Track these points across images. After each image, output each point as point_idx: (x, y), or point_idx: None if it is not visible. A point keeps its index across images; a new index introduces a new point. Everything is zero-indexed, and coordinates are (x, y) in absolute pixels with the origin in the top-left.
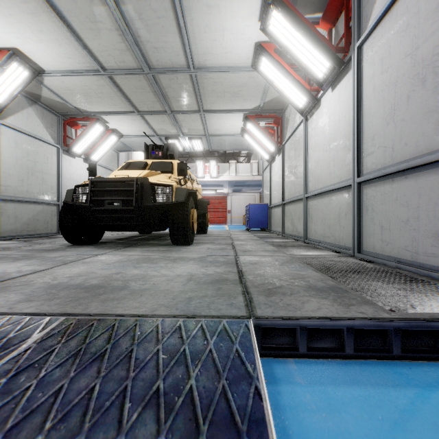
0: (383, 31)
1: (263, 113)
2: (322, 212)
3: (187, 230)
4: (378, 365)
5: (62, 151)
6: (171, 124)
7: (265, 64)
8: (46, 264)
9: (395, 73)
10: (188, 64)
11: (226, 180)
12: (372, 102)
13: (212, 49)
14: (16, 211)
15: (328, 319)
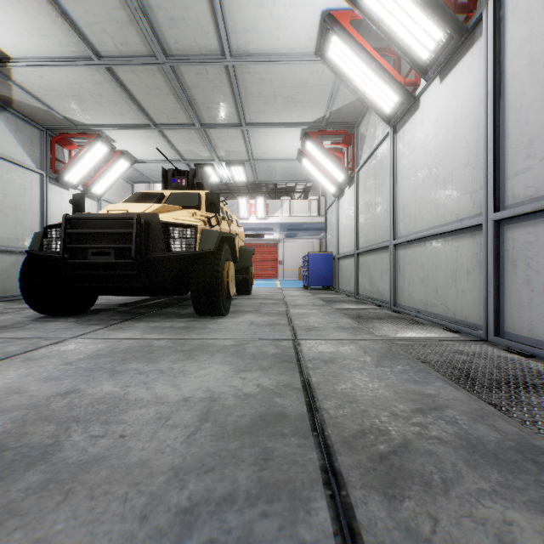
0: None
1: (329, 128)
2: (423, 266)
3: (219, 295)
4: None
5: (48, 179)
6: (201, 144)
7: (335, 46)
8: None
9: None
10: (223, 49)
11: (277, 222)
12: (525, 84)
13: (258, 22)
14: None
15: None
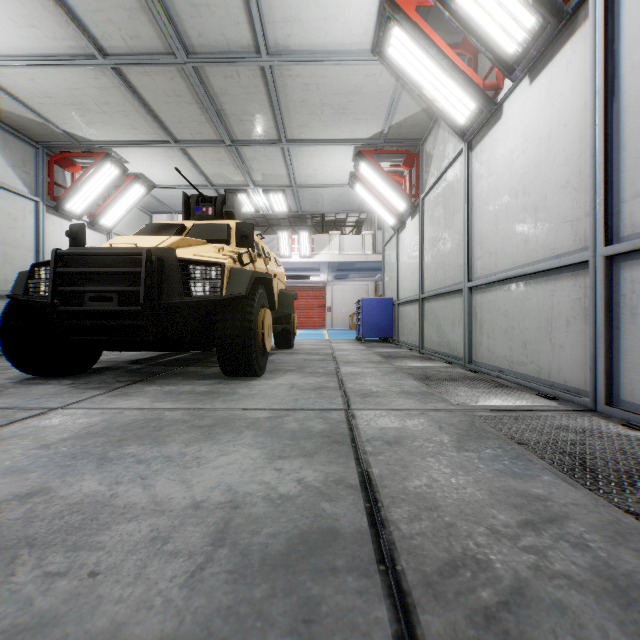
0: None
1: (388, 146)
2: (507, 315)
3: (251, 351)
4: None
5: (45, 208)
6: (233, 165)
7: (397, 41)
8: None
9: None
10: (258, 46)
11: (325, 260)
12: None
13: (301, 11)
14: None
15: None
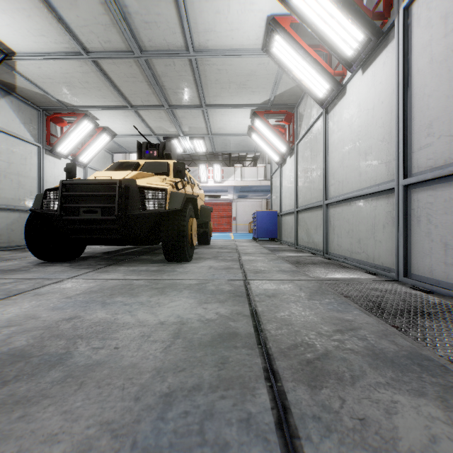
0: None
1: (273, 109)
2: (349, 222)
3: (184, 245)
4: None
5: (44, 150)
6: (169, 121)
7: (278, 44)
8: None
9: None
10: (187, 46)
11: (231, 185)
12: (427, 78)
13: (216, 25)
14: None
15: None
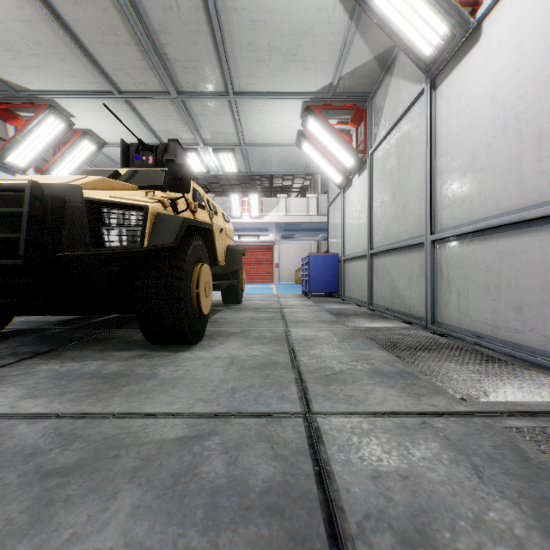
0: None
1: (336, 102)
2: (488, 271)
3: (181, 316)
4: None
5: None
6: (181, 122)
7: None
8: None
9: None
10: None
11: (273, 221)
12: None
13: None
14: None
15: None
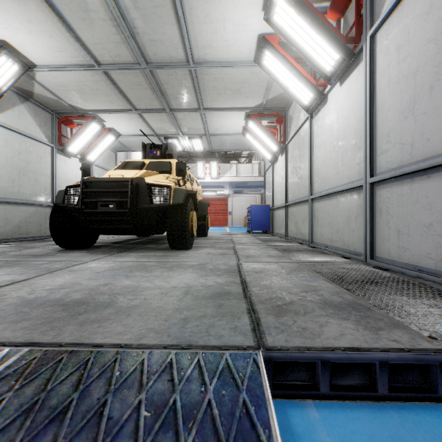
0: (399, 16)
1: (266, 111)
2: (329, 214)
3: (186, 234)
4: (421, 411)
5: (56, 150)
6: (170, 123)
7: (268, 58)
8: (29, 273)
9: (414, 62)
10: (188, 59)
11: (227, 181)
12: (386, 95)
13: (213, 41)
14: (7, 213)
15: (356, 351)
